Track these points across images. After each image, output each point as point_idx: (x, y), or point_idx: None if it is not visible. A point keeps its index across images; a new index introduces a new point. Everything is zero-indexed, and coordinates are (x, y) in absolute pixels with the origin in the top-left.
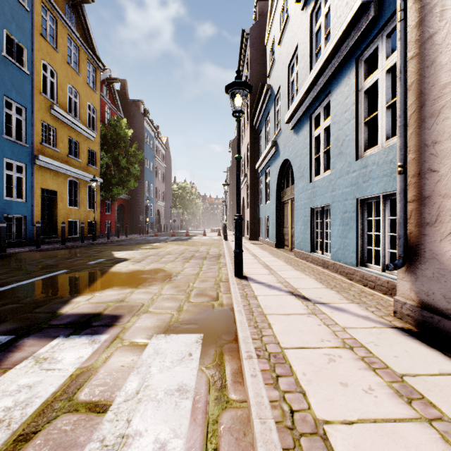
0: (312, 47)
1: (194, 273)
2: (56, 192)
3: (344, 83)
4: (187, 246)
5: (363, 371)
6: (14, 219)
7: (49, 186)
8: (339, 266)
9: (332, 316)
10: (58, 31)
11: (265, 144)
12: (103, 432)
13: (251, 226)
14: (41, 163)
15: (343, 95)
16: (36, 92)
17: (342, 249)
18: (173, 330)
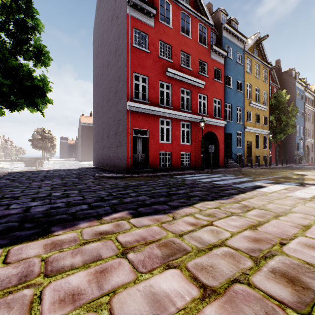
0: None
1: None
2: (250, 142)
3: None
4: None
5: None
6: (238, 155)
7: (248, 139)
8: None
9: None
10: (251, 64)
11: None
12: None
13: None
14: (246, 130)
15: None
16: (244, 99)
17: None
18: None
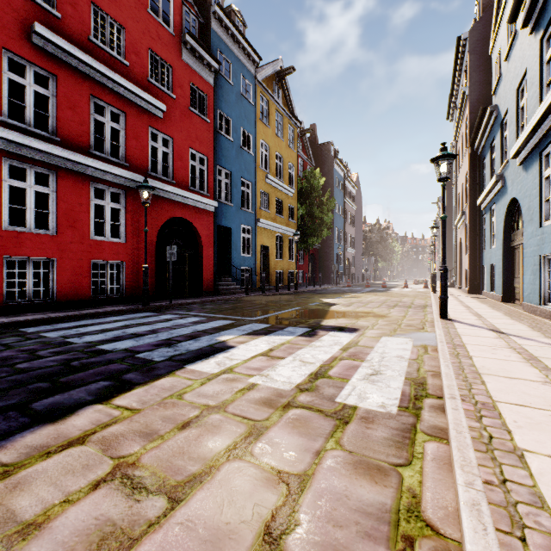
0: (542, 77)
1: (400, 315)
2: (268, 247)
3: None
4: (387, 297)
5: (512, 353)
6: (245, 270)
7: (264, 242)
8: None
9: (517, 340)
10: (269, 110)
11: (489, 175)
12: (375, 351)
13: (471, 276)
14: (260, 224)
15: None
16: (257, 168)
17: None
18: (394, 336)
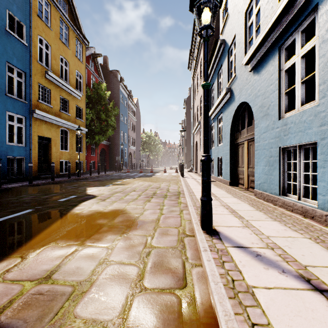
0: None
1: (153, 218)
2: (50, 138)
3: None
4: (150, 183)
5: None
6: (15, 160)
7: (44, 134)
8: None
9: None
10: (51, 14)
11: (217, 94)
12: None
13: None
14: (37, 116)
15: None
16: (33, 60)
17: None
18: None
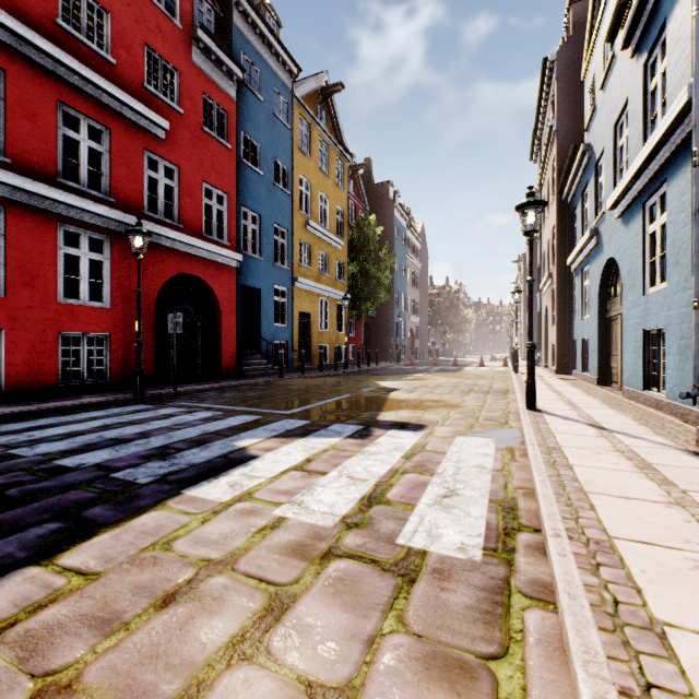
0: (646, 111)
1: (477, 404)
2: (309, 314)
3: (680, 176)
4: (459, 379)
5: (620, 459)
6: (280, 345)
7: (305, 308)
8: (673, 405)
9: (623, 440)
10: (311, 137)
11: (581, 229)
12: (448, 458)
13: (559, 353)
14: (299, 285)
15: (679, 190)
16: (295, 211)
17: (677, 384)
18: (471, 435)
